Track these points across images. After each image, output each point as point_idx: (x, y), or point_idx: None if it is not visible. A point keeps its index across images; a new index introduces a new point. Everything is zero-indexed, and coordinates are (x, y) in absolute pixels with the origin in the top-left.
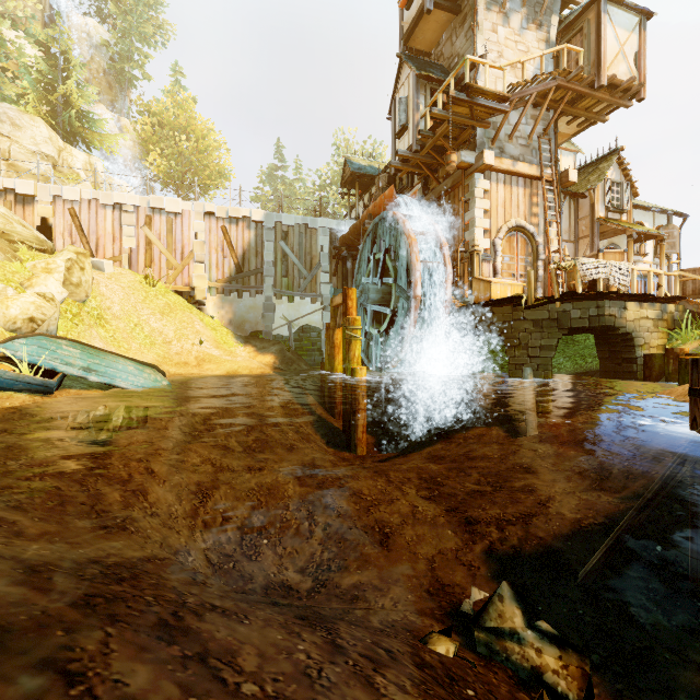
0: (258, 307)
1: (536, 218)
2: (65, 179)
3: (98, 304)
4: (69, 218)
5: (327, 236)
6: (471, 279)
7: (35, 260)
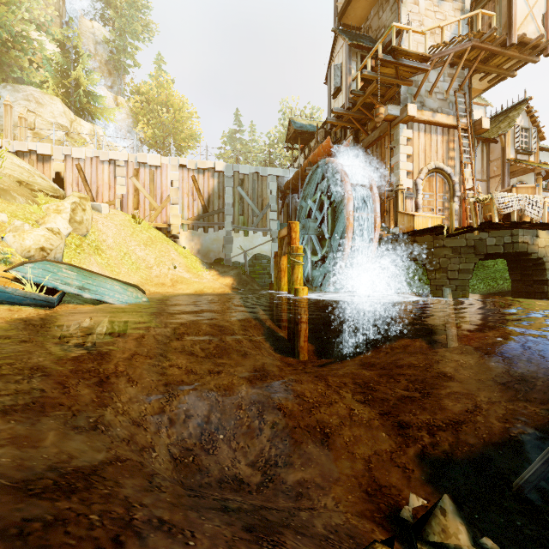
0: (220, 240)
1: (452, 161)
2: (75, 144)
3: (96, 237)
4: (76, 172)
5: (275, 182)
6: (396, 213)
7: (49, 204)
